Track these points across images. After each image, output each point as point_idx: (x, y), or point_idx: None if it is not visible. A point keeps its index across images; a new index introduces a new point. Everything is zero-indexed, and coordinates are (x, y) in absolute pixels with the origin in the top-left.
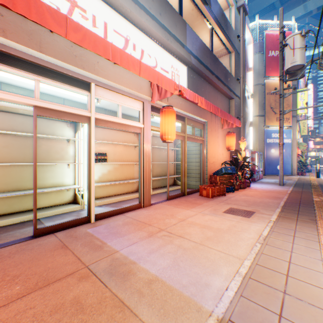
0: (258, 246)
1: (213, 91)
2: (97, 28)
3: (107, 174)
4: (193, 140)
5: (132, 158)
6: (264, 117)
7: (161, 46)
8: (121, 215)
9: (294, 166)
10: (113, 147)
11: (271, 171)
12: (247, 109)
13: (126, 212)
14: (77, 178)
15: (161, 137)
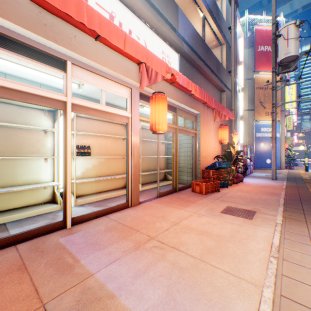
0: (273, 262)
1: (205, 82)
2: None
3: (91, 169)
4: (184, 133)
5: (120, 151)
6: (254, 112)
7: (151, 28)
8: (104, 217)
9: (282, 160)
10: (98, 139)
11: (260, 165)
12: (238, 103)
13: (111, 213)
14: (57, 174)
15: (151, 127)
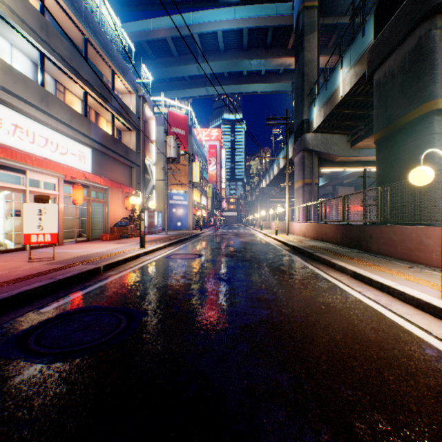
0: (120, 247)
1: (116, 163)
2: (29, 136)
3: (20, 226)
4: (97, 202)
5: None
6: (168, 182)
7: (71, 138)
8: (45, 248)
9: (191, 223)
10: None
11: (174, 227)
12: (149, 176)
13: (48, 247)
14: None
15: (74, 202)
